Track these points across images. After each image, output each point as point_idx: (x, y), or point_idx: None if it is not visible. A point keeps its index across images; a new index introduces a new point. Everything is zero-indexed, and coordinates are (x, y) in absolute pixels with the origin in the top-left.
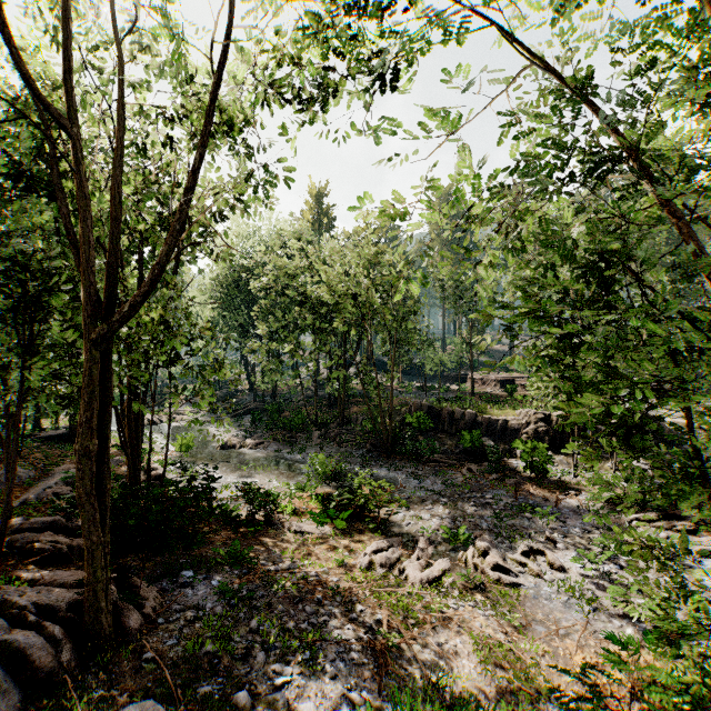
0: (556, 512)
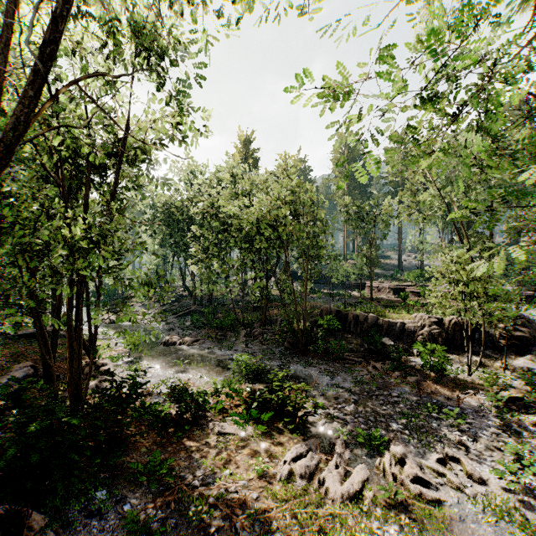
0: (460, 412)
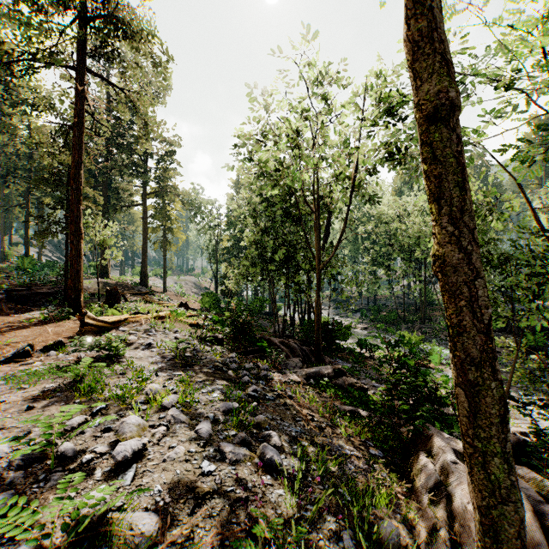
0: None
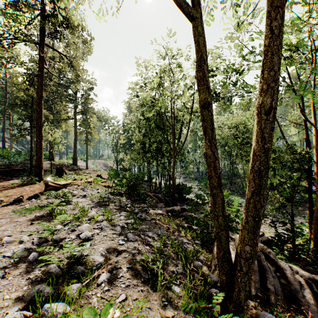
0: None
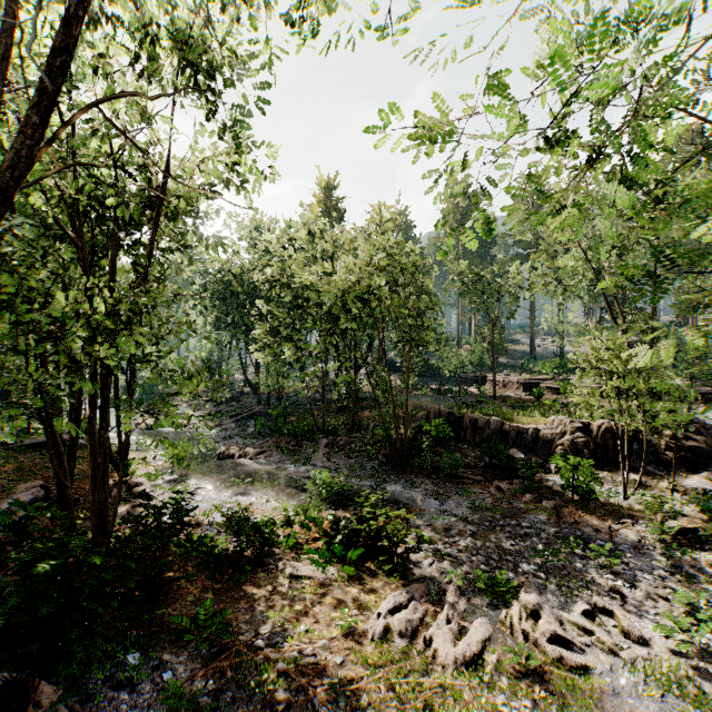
0: (613, 549)
